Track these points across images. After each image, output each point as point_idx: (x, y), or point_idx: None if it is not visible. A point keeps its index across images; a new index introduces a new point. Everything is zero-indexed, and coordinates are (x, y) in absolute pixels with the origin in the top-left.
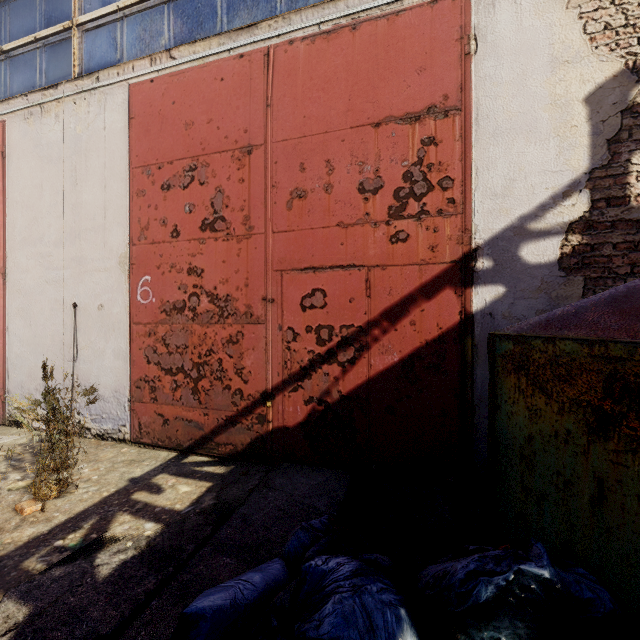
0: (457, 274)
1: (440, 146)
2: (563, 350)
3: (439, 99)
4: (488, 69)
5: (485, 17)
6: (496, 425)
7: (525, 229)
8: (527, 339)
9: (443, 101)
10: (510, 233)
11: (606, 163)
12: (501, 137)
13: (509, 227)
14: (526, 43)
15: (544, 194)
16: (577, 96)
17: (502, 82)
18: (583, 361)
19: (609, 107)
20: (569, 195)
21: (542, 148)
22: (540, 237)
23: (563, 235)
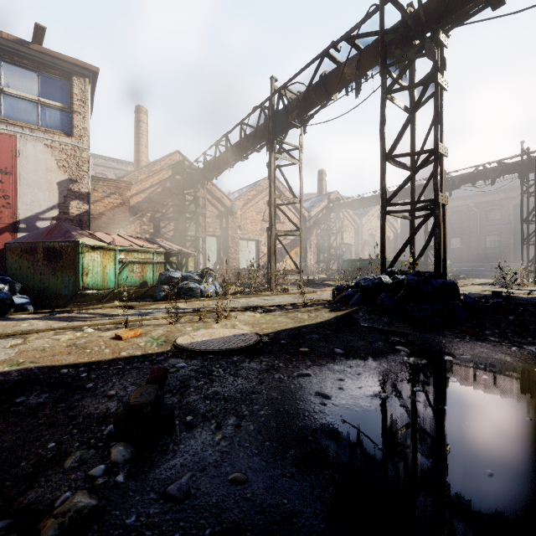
0: (11, 228)
1: (4, 184)
2: (16, 245)
3: (4, 168)
4: (25, 164)
5: (24, 147)
6: (6, 263)
7: (38, 217)
8: (11, 243)
9: (5, 169)
10: (33, 217)
11: (64, 203)
12: (30, 187)
13: (33, 215)
14: (39, 161)
15: (45, 207)
16: (55, 182)
17: (30, 170)
18: (19, 246)
19: (64, 188)
20: (53, 209)
21: (44, 194)
22: (43, 220)
23: (51, 220)
